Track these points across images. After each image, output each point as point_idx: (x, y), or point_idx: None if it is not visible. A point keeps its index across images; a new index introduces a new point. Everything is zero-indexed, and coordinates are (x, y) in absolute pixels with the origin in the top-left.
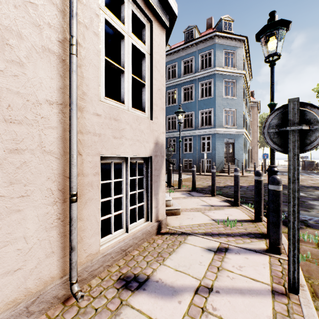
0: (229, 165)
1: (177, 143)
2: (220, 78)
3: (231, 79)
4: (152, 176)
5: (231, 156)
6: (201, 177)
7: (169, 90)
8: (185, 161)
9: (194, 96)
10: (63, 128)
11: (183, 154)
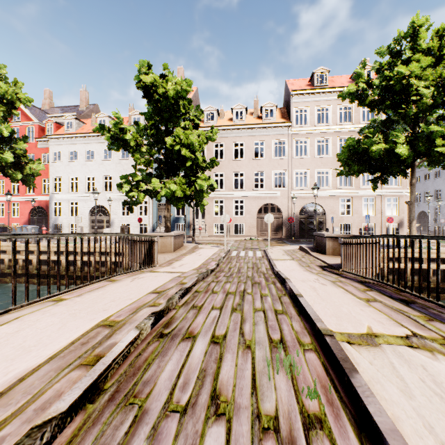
0: None
1: None
2: None
3: None
4: (398, 227)
5: None
6: None
7: None
8: None
9: None
10: (380, 220)
11: None
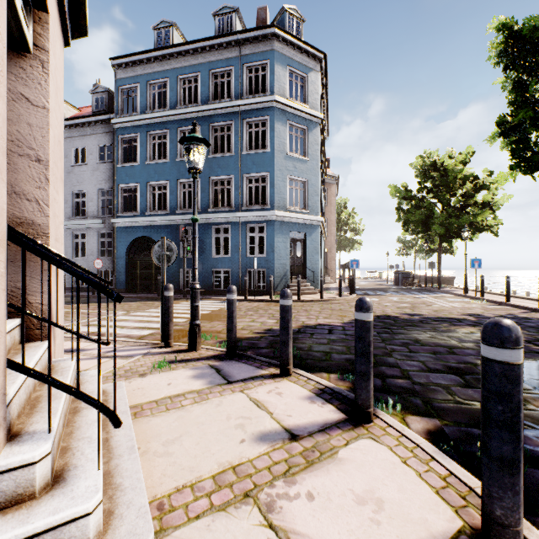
0: (299, 281)
1: (200, 236)
2: (282, 118)
3: (301, 123)
4: None
5: (300, 264)
6: (248, 307)
7: (183, 128)
8: (217, 272)
9: (235, 145)
10: None
11: (213, 260)
